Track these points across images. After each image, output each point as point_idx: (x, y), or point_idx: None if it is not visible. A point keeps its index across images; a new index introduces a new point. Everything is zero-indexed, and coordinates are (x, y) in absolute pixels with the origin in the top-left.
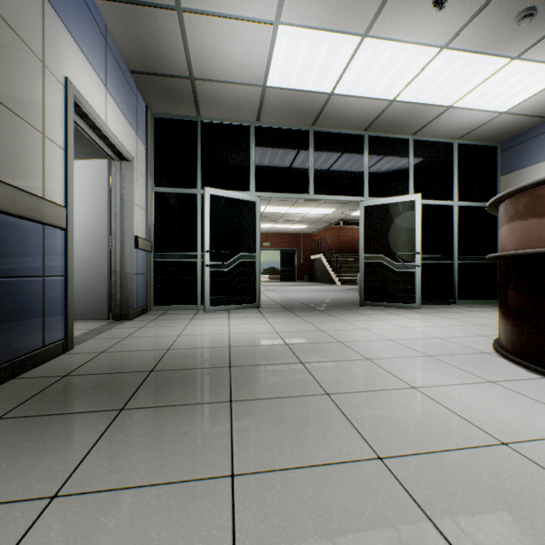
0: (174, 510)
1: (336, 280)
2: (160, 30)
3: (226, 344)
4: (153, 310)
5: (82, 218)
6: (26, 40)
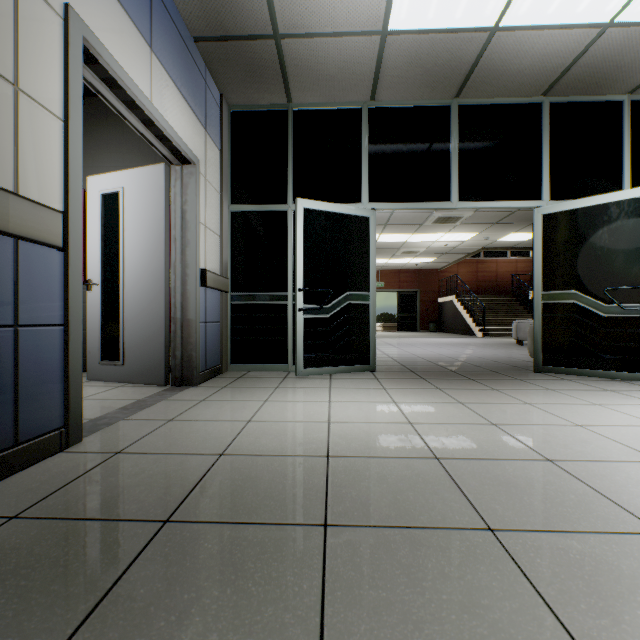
0: None
1: (476, 330)
2: None
3: (322, 448)
4: (230, 370)
5: (134, 246)
6: None
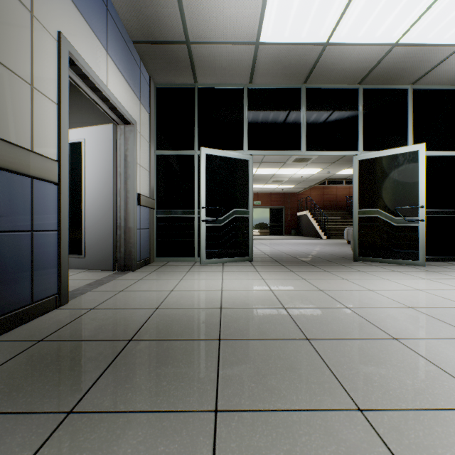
0: None
1: (322, 234)
2: None
3: (218, 304)
4: (156, 261)
5: (92, 178)
6: None
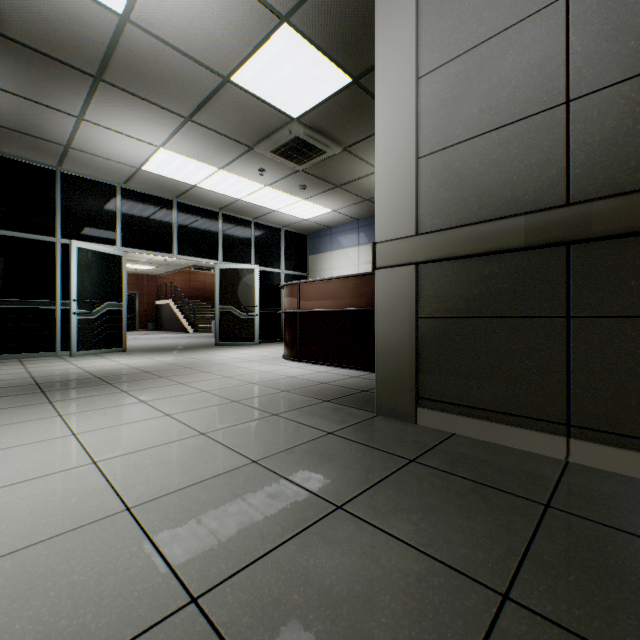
0: (170, 387)
1: (189, 328)
2: (54, 119)
3: (131, 367)
4: None
5: None
6: None
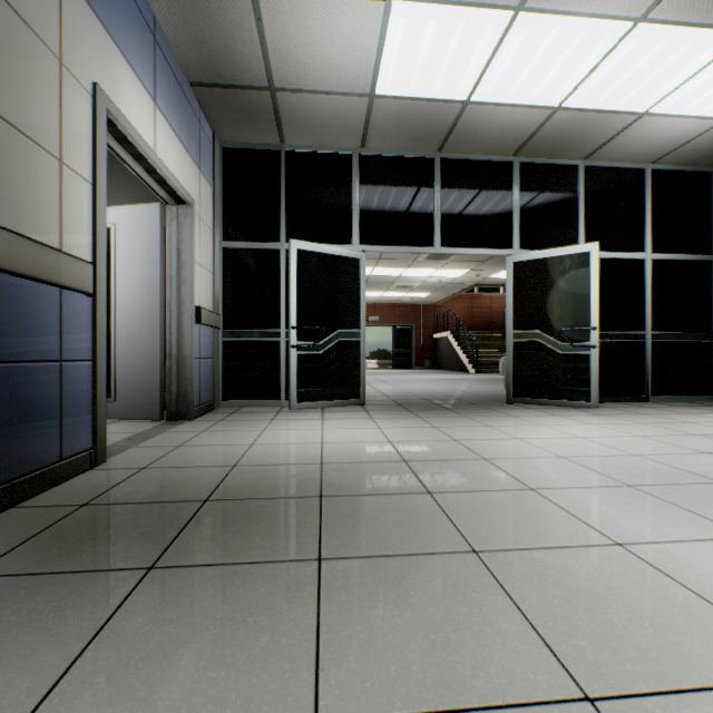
0: None
1: (469, 367)
2: (227, 19)
3: (317, 459)
4: (222, 406)
5: (127, 283)
6: (34, 25)
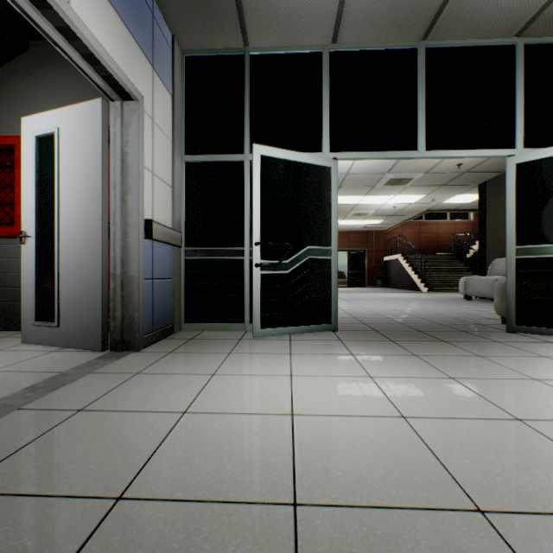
0: None
1: (421, 286)
2: None
3: (285, 481)
4: (184, 329)
5: (70, 193)
6: None
